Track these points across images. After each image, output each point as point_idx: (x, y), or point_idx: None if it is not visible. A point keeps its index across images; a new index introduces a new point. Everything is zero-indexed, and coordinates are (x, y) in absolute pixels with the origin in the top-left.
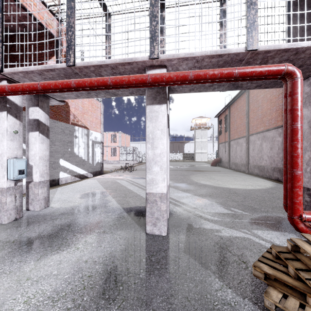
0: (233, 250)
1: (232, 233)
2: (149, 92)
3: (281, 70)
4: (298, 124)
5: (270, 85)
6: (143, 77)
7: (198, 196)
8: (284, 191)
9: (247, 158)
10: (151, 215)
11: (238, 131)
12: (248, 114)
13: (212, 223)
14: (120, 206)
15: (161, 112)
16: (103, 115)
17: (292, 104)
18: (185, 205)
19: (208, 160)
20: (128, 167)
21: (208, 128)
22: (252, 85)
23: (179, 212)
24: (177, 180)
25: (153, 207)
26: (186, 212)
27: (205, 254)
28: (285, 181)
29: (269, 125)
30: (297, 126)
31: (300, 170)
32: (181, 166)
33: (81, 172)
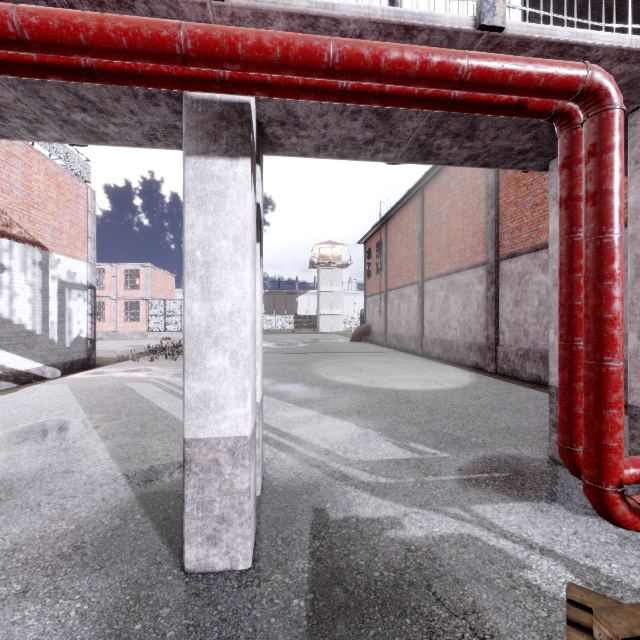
0: (447, 594)
1: (429, 525)
2: (194, 114)
3: (578, 77)
4: (616, 233)
5: (496, 160)
6: (158, 27)
7: (332, 415)
8: (561, 411)
9: (420, 326)
10: (201, 512)
11: (404, 272)
12: (421, 239)
13: (375, 498)
14: (118, 469)
15: (235, 181)
16: (94, 218)
17: (600, 178)
18: (305, 446)
19: (345, 329)
20: (164, 349)
21: (344, 266)
22: (460, 153)
23: (288, 469)
24: (282, 376)
25: (209, 483)
26: (308, 466)
27: (375, 634)
28: (566, 386)
29: (461, 260)
30: (613, 237)
31: (619, 358)
32: (291, 344)
33: (22, 366)
